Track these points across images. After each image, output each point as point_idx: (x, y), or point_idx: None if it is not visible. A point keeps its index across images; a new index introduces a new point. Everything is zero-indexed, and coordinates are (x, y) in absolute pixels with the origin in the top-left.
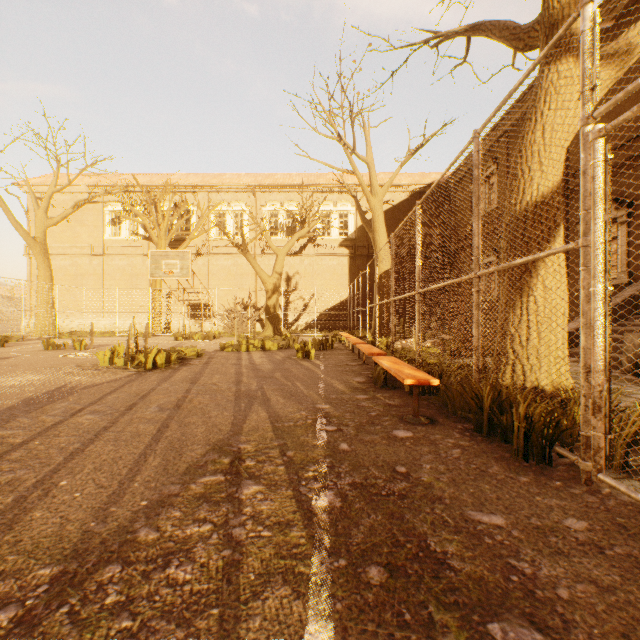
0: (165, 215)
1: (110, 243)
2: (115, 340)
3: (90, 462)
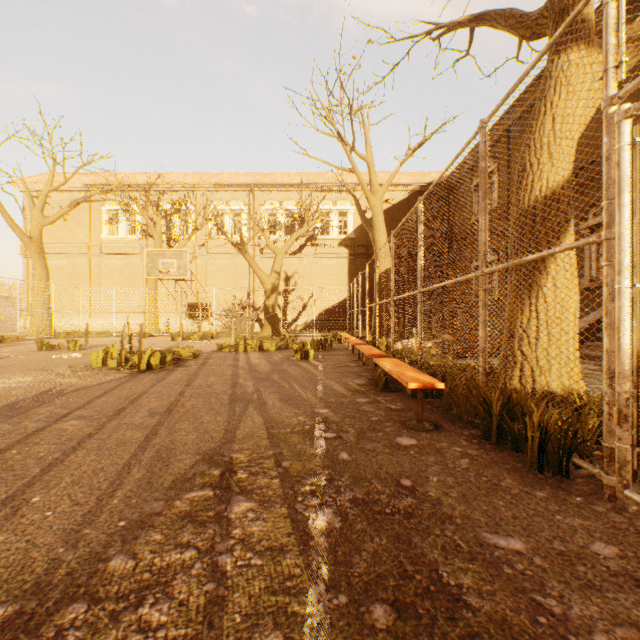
0: (163, 214)
1: (107, 242)
2: (111, 340)
3: (68, 474)
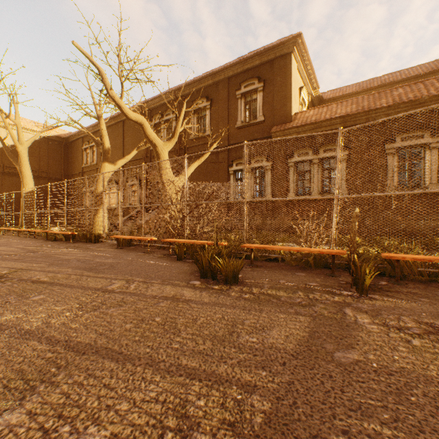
0: None
1: None
2: None
3: None
